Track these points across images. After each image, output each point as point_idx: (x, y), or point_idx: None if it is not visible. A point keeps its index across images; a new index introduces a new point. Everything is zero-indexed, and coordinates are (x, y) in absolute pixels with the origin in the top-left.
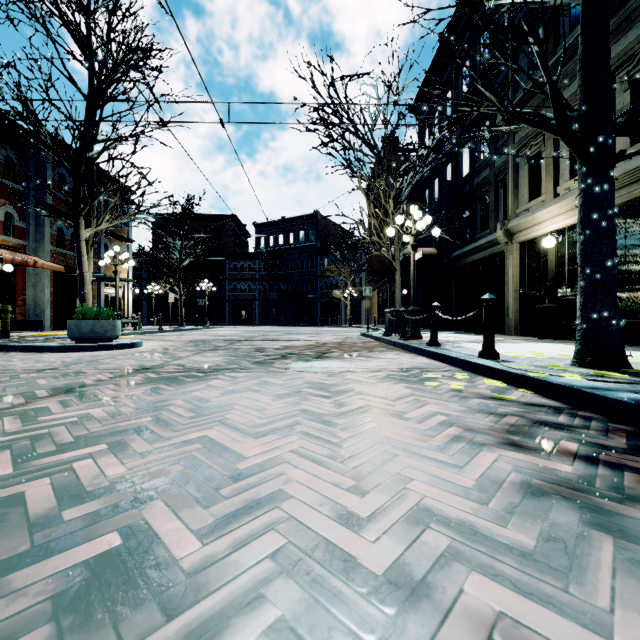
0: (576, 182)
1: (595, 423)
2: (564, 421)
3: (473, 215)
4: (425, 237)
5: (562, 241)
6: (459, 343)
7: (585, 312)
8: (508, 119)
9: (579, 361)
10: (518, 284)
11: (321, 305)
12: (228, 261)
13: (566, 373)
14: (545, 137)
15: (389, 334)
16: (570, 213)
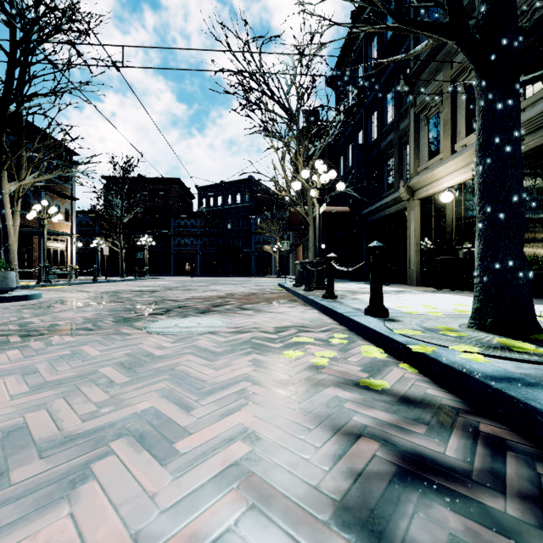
0: (472, 139)
1: (513, 464)
2: (457, 457)
3: (380, 176)
4: (341, 197)
5: (459, 196)
6: (359, 294)
7: (485, 261)
8: (410, 83)
9: (478, 322)
10: (419, 238)
11: (255, 258)
12: (173, 219)
13: (461, 344)
14: (443, 97)
15: (299, 285)
16: (466, 168)
